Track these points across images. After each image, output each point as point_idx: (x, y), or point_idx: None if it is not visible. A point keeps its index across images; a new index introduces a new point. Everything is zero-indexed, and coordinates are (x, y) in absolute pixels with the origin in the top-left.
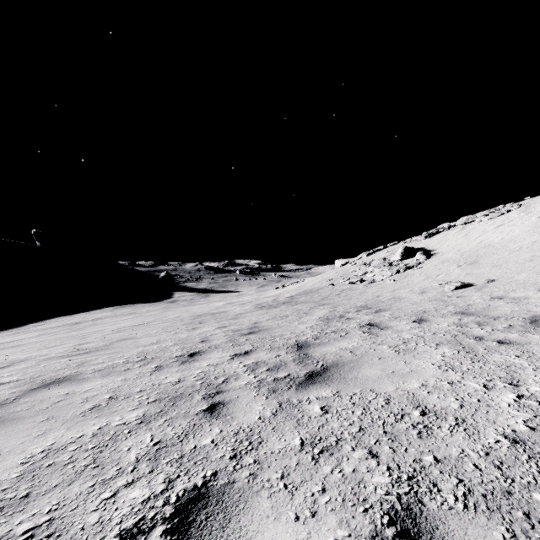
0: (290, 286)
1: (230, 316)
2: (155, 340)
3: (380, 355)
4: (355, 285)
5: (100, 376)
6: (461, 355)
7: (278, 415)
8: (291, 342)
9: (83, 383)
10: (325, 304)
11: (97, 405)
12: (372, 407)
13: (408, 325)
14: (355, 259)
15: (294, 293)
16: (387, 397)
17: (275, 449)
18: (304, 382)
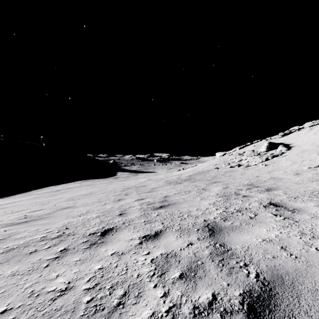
0: (188, 169)
1: (148, 190)
2: (86, 210)
3: None
4: (235, 168)
5: None
6: None
7: None
8: (200, 223)
9: None
10: (216, 181)
11: None
12: None
13: None
14: (231, 151)
15: (191, 173)
16: None
17: None
18: None
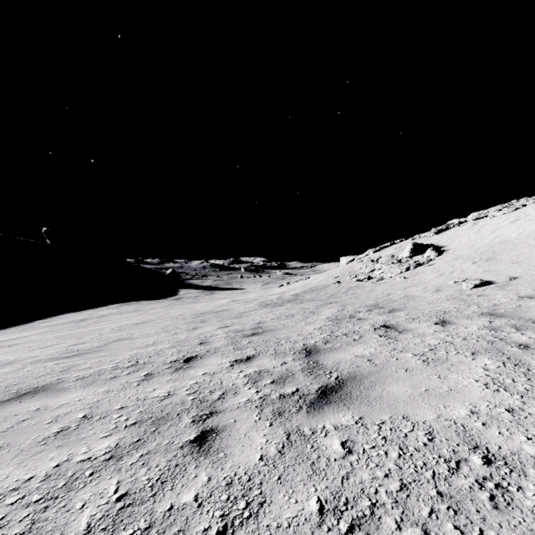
0: (295, 283)
1: (233, 315)
2: (152, 341)
3: (406, 366)
4: (363, 283)
5: (82, 386)
6: (510, 369)
7: (286, 454)
8: (298, 347)
9: (61, 395)
10: (332, 302)
11: (65, 427)
12: (411, 446)
13: (431, 327)
14: (361, 256)
15: (300, 290)
16: (429, 430)
17: (282, 519)
18: (316, 402)
